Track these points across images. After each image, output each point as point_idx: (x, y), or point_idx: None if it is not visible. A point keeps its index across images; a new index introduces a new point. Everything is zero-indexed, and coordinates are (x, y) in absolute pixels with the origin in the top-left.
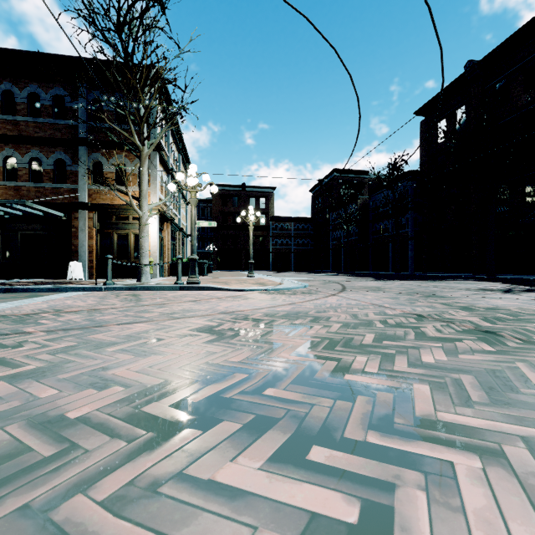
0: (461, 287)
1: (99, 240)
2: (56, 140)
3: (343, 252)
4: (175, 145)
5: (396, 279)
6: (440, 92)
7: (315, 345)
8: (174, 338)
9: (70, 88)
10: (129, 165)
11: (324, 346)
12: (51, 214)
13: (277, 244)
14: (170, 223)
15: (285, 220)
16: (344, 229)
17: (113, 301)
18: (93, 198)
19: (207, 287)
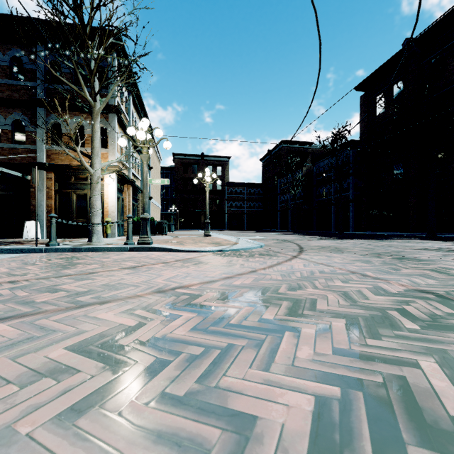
0: (418, 247)
1: (57, 200)
2: (14, 100)
3: (290, 213)
4: (137, 112)
5: (344, 238)
6: (379, 68)
7: (342, 429)
8: (3, 391)
9: (28, 49)
10: (87, 126)
11: (369, 435)
12: (9, 174)
13: (231, 206)
14: (132, 185)
15: (239, 185)
16: (292, 193)
17: (32, 268)
18: (51, 159)
19: (158, 247)
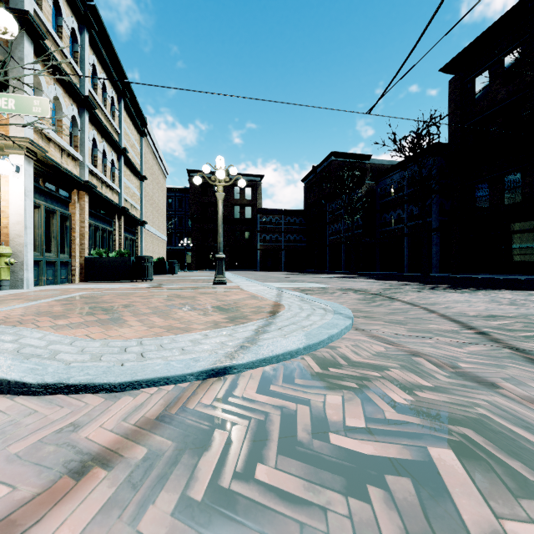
0: None
1: None
2: None
3: (343, 248)
4: (110, 77)
5: (462, 286)
6: (481, 34)
7: None
8: None
9: None
10: None
11: None
12: None
13: (265, 240)
14: (92, 194)
15: (274, 213)
16: (348, 219)
17: None
18: None
19: None
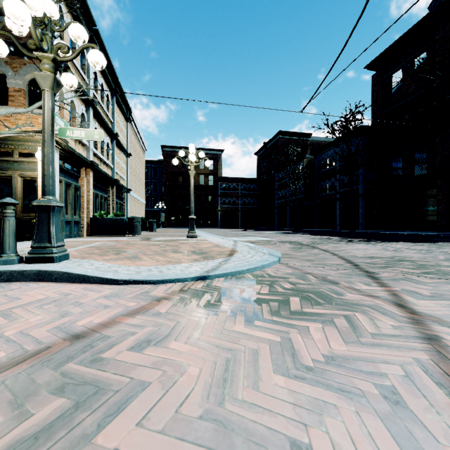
0: None
1: None
2: None
3: (288, 210)
4: (106, 80)
5: (373, 239)
6: (396, 40)
7: None
8: None
9: None
10: (11, 75)
11: None
12: None
13: (224, 203)
14: (94, 170)
15: (232, 180)
16: (292, 187)
17: None
18: None
19: (58, 272)
